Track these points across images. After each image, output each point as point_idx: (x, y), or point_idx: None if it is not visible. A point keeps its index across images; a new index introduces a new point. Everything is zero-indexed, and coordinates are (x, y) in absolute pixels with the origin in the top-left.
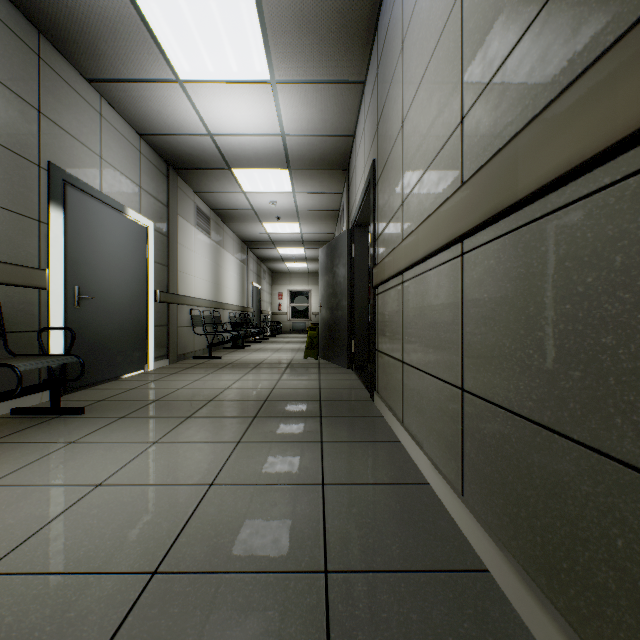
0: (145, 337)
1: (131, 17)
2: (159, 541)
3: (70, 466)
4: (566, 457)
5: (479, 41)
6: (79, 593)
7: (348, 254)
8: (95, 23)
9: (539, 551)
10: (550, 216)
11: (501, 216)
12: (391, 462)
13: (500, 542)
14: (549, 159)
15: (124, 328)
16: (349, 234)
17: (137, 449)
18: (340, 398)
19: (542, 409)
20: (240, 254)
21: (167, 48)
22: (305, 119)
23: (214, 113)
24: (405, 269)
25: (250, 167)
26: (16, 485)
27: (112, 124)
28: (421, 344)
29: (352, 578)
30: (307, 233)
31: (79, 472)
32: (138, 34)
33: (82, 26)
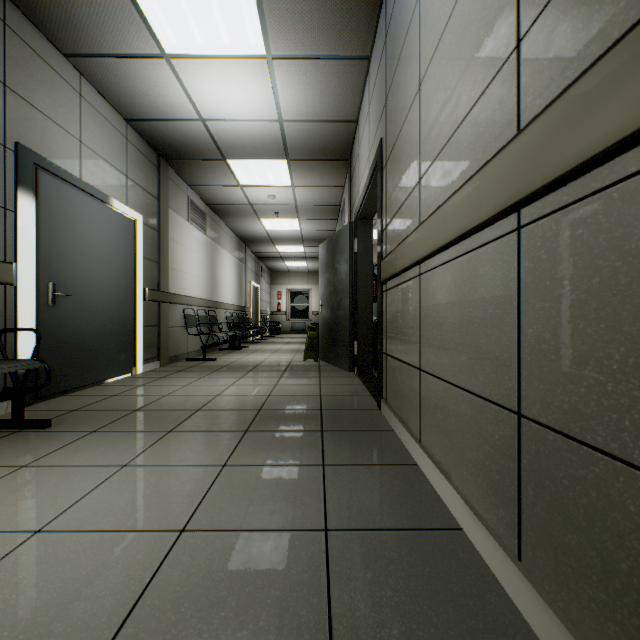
0: (132, 338)
1: None
2: (94, 634)
3: (10, 501)
4: None
5: None
6: None
7: (351, 249)
8: None
9: None
10: None
11: (616, 151)
12: (410, 495)
13: None
14: None
15: (108, 328)
16: (352, 227)
17: (100, 476)
18: (343, 407)
19: None
20: (238, 252)
21: (150, 15)
22: (304, 102)
23: (205, 95)
24: (426, 257)
25: (246, 157)
26: None
27: (94, 106)
28: (448, 349)
29: None
30: (307, 230)
31: (19, 511)
32: None
33: None
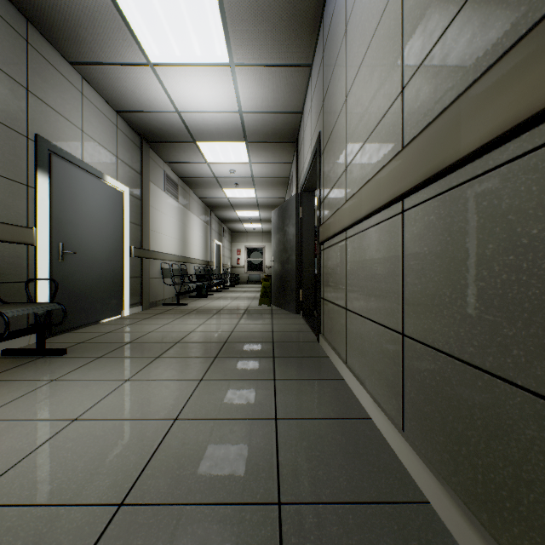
0: (121, 287)
1: (107, 7)
2: (126, 473)
3: (50, 402)
4: (509, 401)
5: (419, 16)
6: (50, 525)
7: (297, 215)
8: (76, 12)
9: (480, 488)
10: (492, 172)
11: (443, 174)
12: (336, 398)
13: (440, 476)
14: (494, 116)
15: (103, 279)
16: (298, 198)
17: (111, 386)
18: (290, 340)
19: (484, 355)
20: (204, 216)
21: (139, 35)
22: (260, 98)
23: (181, 93)
24: (349, 226)
25: (212, 140)
26: (0, 420)
27: (92, 102)
28: (363, 293)
29: (303, 510)
30: (261, 198)
31: (58, 408)
32: (114, 22)
33: (65, 15)
